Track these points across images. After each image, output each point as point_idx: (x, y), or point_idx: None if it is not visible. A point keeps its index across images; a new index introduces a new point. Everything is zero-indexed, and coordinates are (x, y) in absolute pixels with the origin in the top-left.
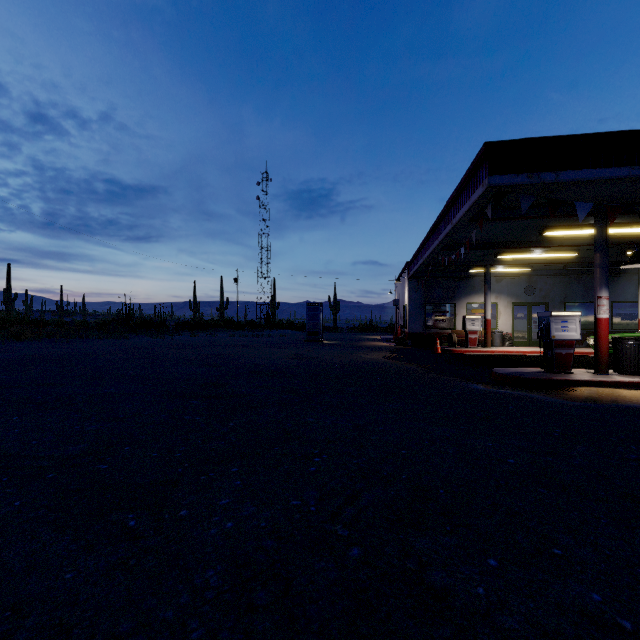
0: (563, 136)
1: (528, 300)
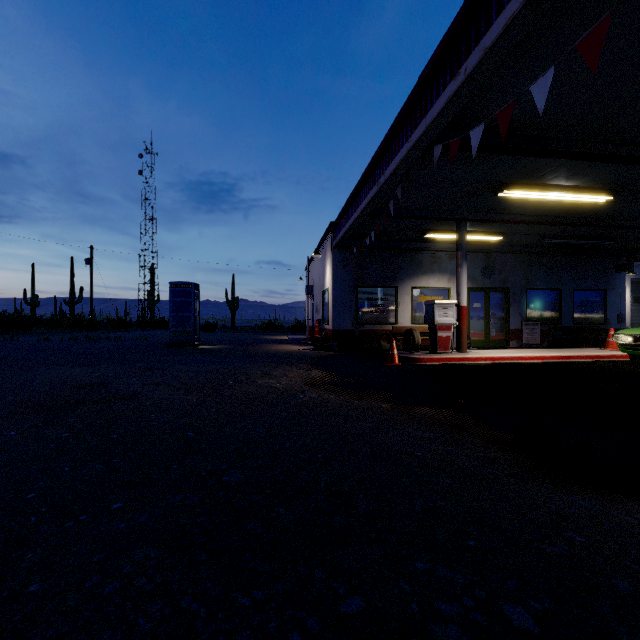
0: None
1: (486, 285)
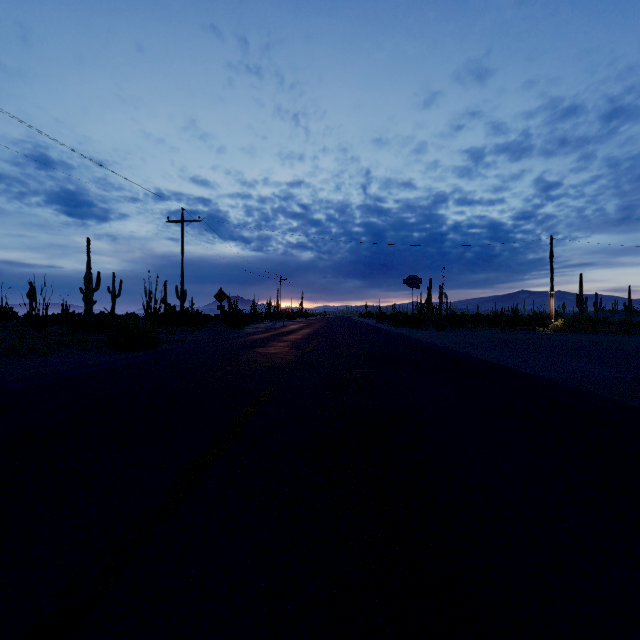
0: None
1: None
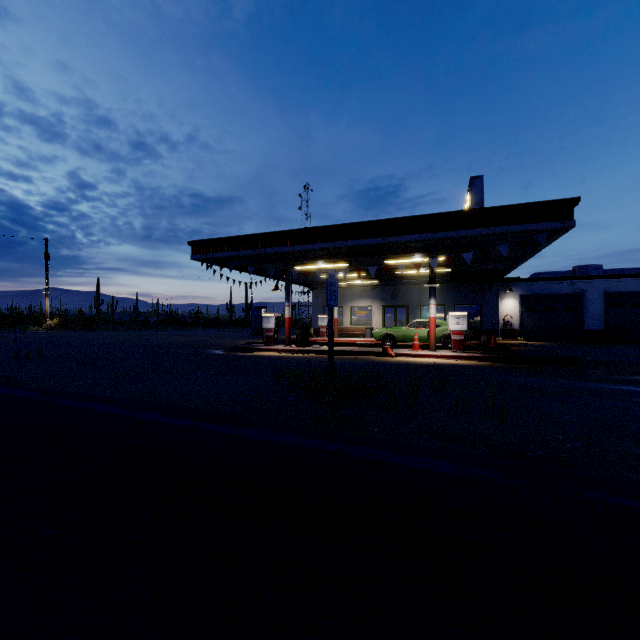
0: (212, 239)
1: (394, 304)
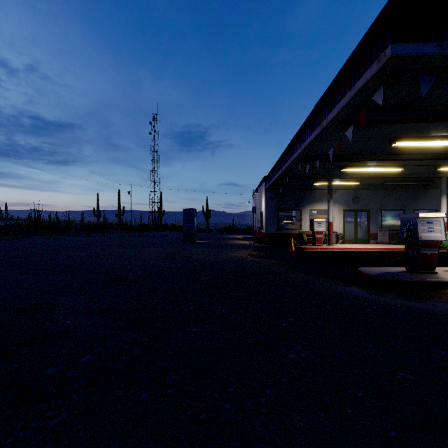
0: None
1: (355, 208)
